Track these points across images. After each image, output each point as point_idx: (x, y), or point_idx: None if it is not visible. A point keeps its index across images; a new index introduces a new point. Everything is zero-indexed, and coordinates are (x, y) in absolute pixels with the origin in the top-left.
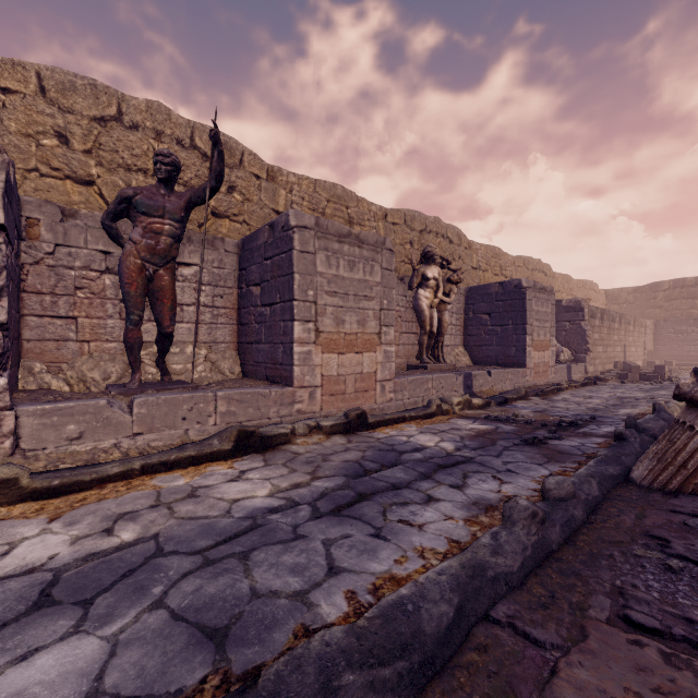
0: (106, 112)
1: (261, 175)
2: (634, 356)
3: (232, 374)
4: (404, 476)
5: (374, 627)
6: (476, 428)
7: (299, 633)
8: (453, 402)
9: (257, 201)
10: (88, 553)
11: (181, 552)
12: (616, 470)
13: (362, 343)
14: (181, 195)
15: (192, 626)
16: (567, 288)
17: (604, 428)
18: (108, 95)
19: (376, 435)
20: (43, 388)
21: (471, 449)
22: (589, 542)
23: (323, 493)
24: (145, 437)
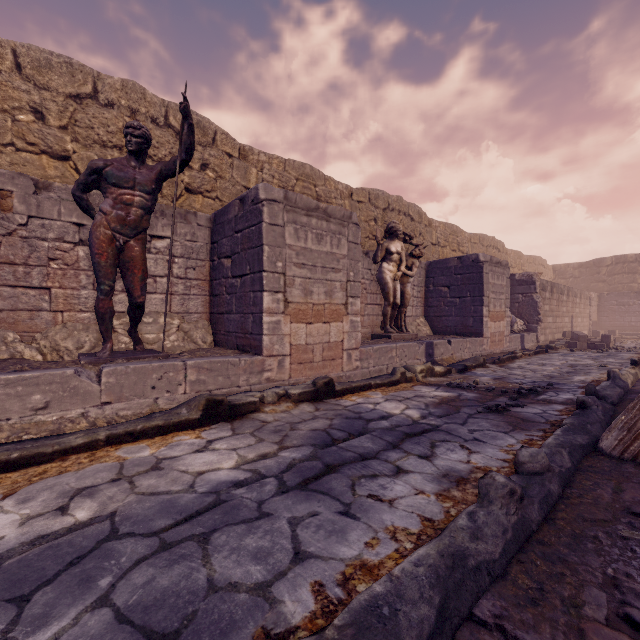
0: (81, 90)
1: (233, 153)
2: (580, 326)
3: (204, 343)
4: (371, 445)
5: (345, 639)
6: (439, 395)
7: (259, 639)
8: (416, 370)
9: (230, 178)
10: (37, 535)
11: (137, 533)
12: (585, 439)
13: (329, 313)
14: (152, 168)
15: (137, 631)
16: (519, 263)
17: (563, 395)
18: (84, 73)
19: (343, 403)
20: (15, 357)
21: (436, 417)
22: (569, 521)
23: (290, 464)
24: (114, 406)
